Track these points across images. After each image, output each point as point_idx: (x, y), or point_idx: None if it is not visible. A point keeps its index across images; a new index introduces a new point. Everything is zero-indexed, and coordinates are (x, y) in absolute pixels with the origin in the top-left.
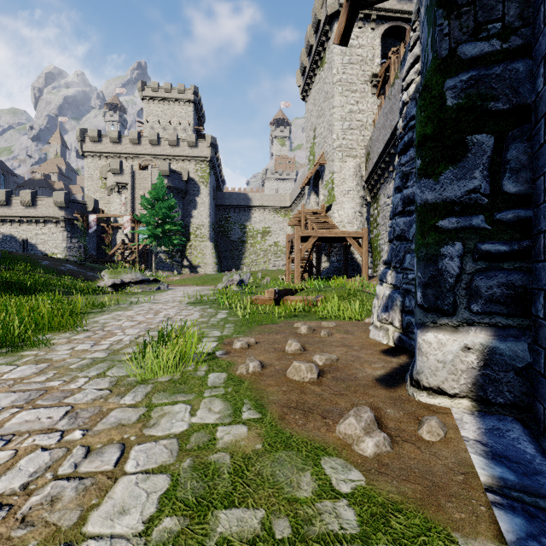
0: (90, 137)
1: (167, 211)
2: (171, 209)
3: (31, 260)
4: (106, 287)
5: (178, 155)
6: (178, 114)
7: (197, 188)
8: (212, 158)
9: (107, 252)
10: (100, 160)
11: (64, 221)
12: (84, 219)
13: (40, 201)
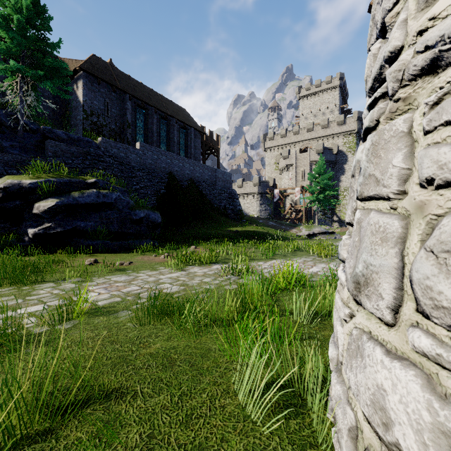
0: (269, 138)
1: (327, 181)
2: (329, 179)
3: (255, 220)
4: (302, 236)
5: (329, 135)
6: (326, 101)
7: (345, 157)
8: (359, 129)
9: (281, 213)
10: (274, 152)
11: (257, 194)
12: (271, 193)
13: (246, 184)
